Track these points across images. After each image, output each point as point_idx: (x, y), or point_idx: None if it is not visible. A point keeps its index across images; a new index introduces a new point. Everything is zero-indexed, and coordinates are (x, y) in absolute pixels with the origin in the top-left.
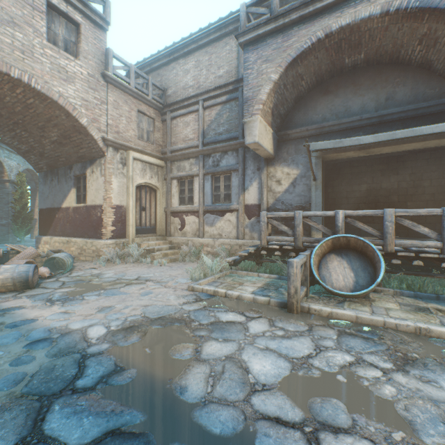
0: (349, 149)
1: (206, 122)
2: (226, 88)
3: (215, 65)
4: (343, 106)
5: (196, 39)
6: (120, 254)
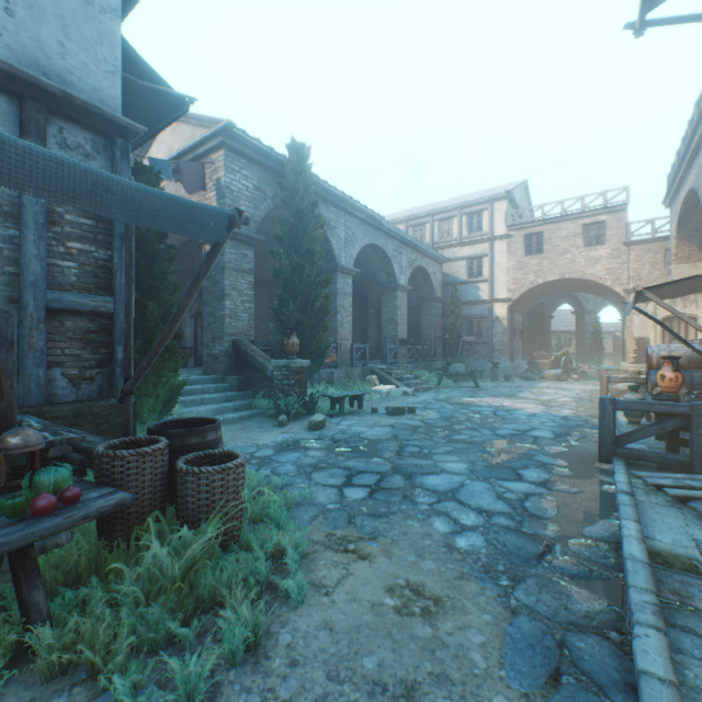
0: None
1: None
2: None
3: None
4: None
5: None
6: None
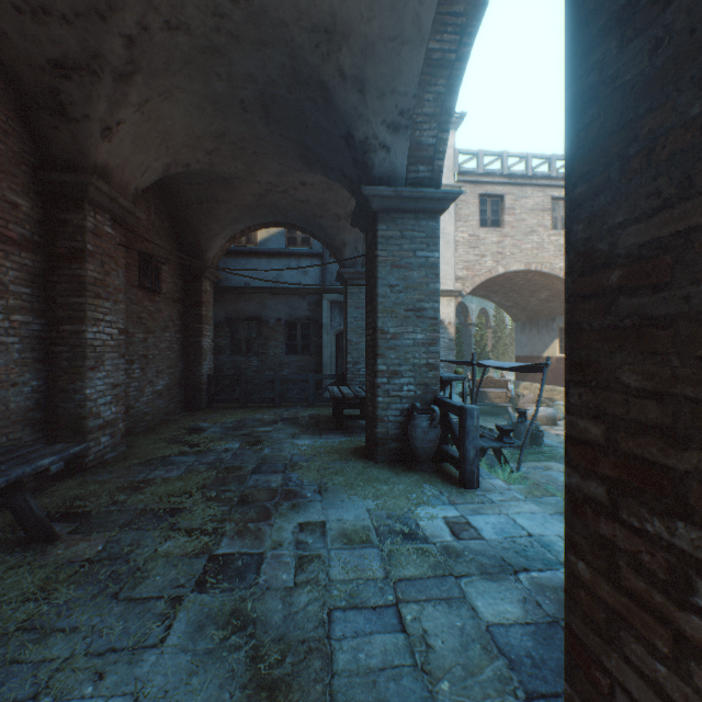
0: None
1: None
2: None
3: None
4: None
5: None
6: None
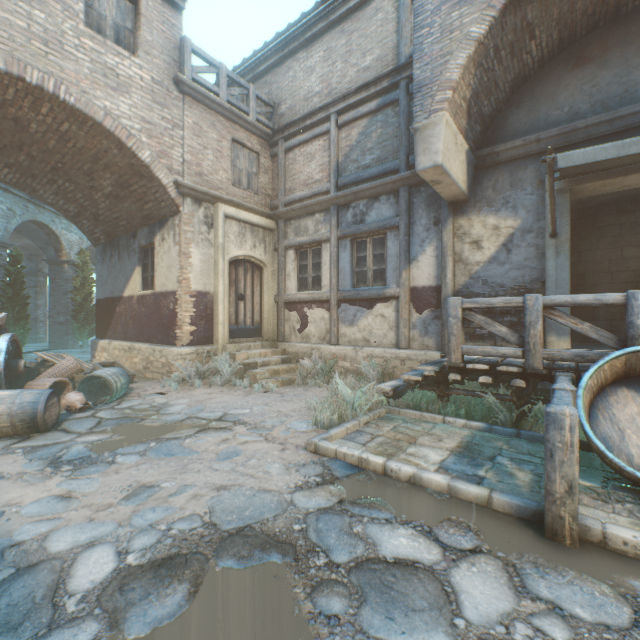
0: (635, 168)
1: (341, 150)
2: (376, 86)
3: (357, 51)
4: (620, 82)
5: (325, 13)
6: (202, 371)
